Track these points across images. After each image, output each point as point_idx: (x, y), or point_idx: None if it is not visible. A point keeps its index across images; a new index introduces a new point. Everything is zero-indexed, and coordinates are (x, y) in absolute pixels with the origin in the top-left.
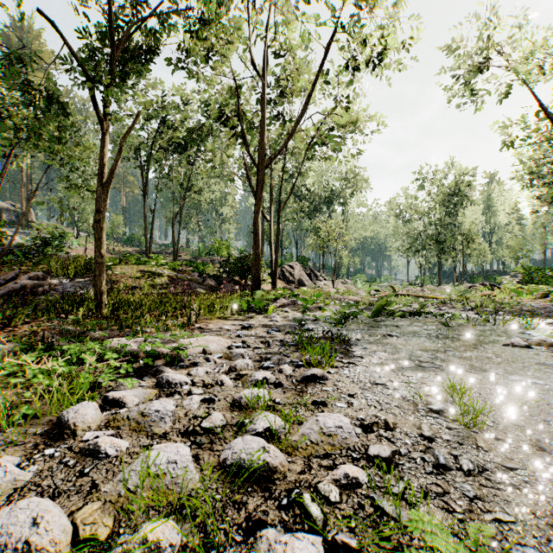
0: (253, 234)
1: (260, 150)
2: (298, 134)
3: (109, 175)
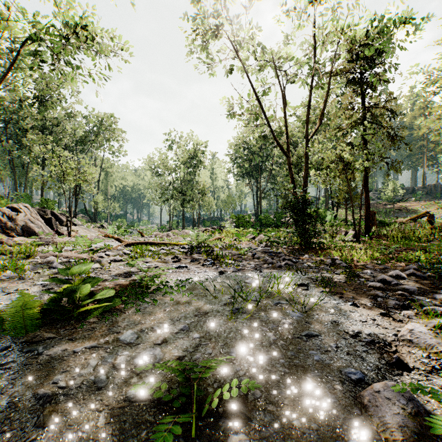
0: None
1: None
2: None
3: None
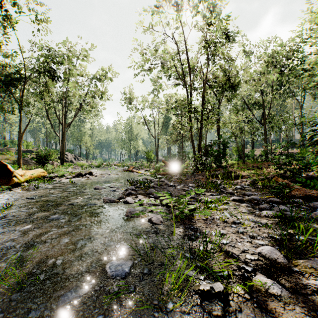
0: (62, 146)
1: (64, 121)
2: (73, 107)
3: (24, 131)
